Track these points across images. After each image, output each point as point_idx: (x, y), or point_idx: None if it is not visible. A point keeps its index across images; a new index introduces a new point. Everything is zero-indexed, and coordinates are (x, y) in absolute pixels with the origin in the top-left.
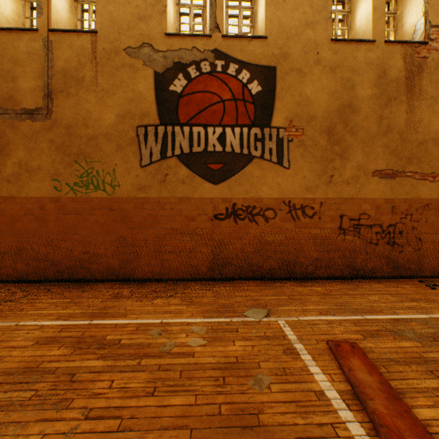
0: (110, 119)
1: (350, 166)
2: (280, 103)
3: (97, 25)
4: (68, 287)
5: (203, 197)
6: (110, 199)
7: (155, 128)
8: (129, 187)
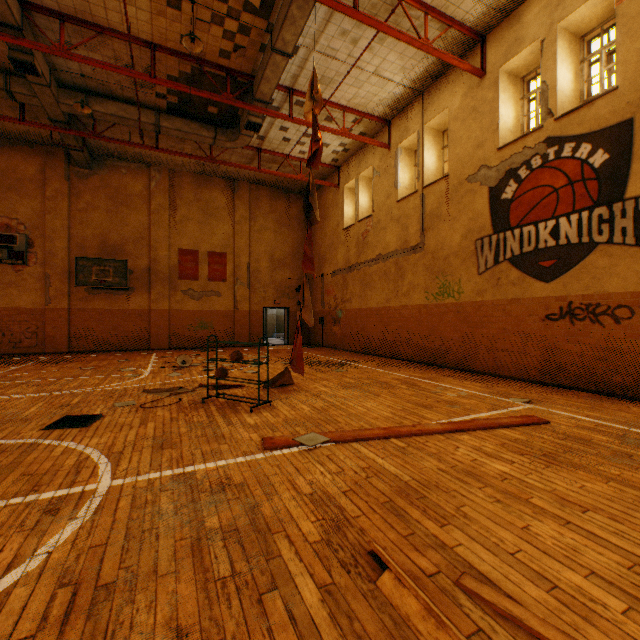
0: (456, 240)
1: None
2: None
3: (448, 169)
4: (429, 367)
5: (533, 297)
6: (457, 303)
7: (488, 238)
8: (469, 293)
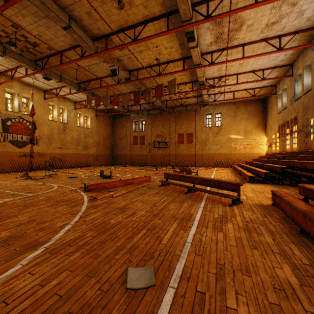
0: None
1: (53, 146)
2: (37, 131)
3: None
4: None
5: (17, 151)
6: None
7: (2, 133)
8: None
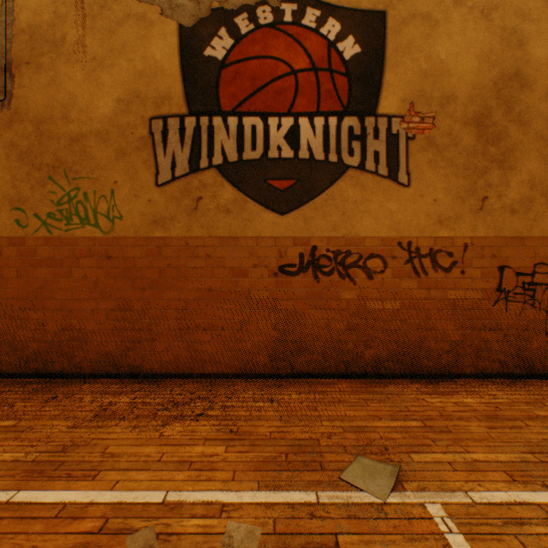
0: (105, 107)
1: (517, 181)
2: (394, 74)
3: None
4: (32, 388)
5: (260, 237)
6: (106, 240)
7: (180, 121)
8: (137, 220)
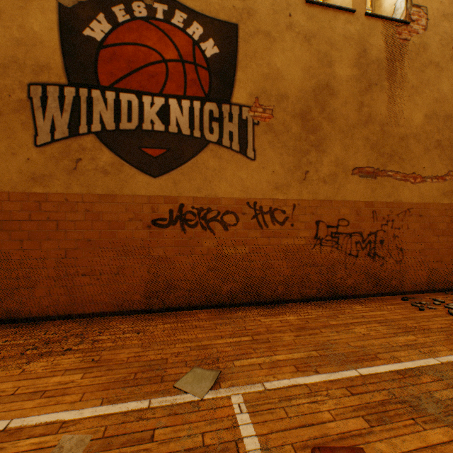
0: None
1: (328, 160)
2: (244, 74)
3: None
4: None
5: (136, 195)
6: None
7: (60, 89)
8: (15, 176)
